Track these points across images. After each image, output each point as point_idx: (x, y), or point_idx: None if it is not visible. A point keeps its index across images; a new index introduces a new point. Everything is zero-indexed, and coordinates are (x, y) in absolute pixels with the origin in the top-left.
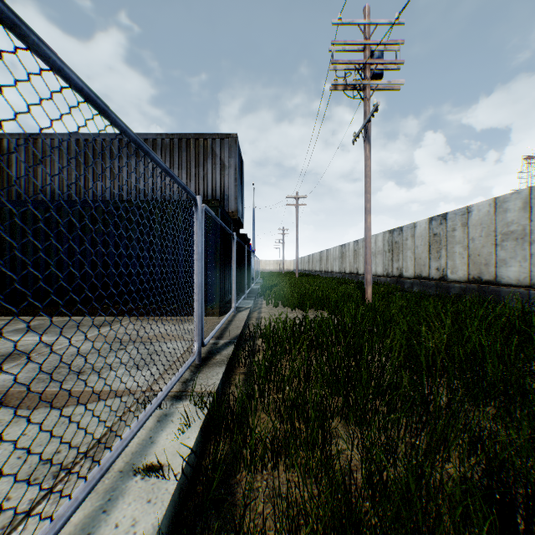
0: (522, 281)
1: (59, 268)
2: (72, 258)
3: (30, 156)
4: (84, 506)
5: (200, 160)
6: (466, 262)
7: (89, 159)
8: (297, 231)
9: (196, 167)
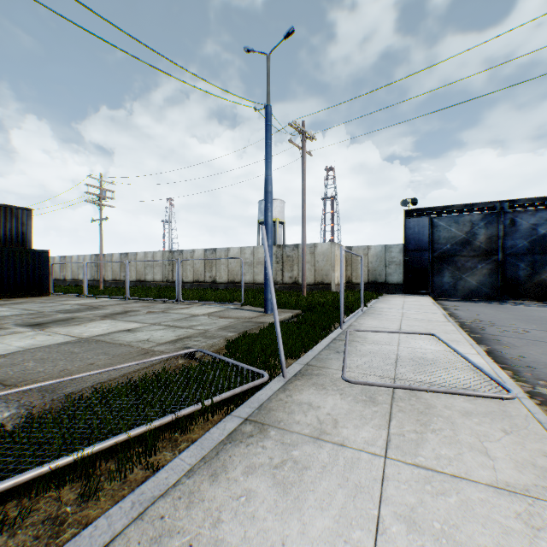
0: (152, 280)
1: None
2: None
3: None
4: (108, 299)
5: (9, 219)
6: (136, 273)
7: None
8: None
9: (6, 222)
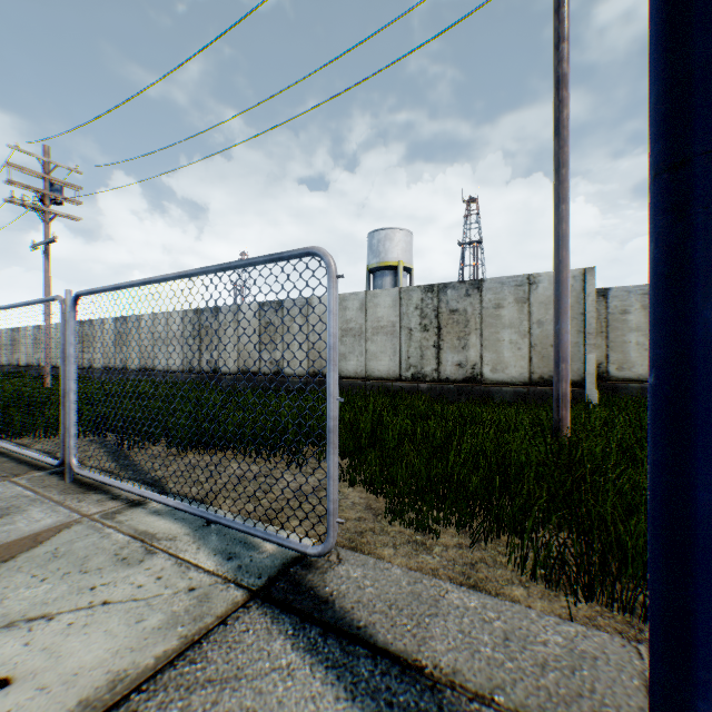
0: (166, 368)
1: None
2: None
3: None
4: None
5: None
6: (140, 355)
7: None
8: None
9: None
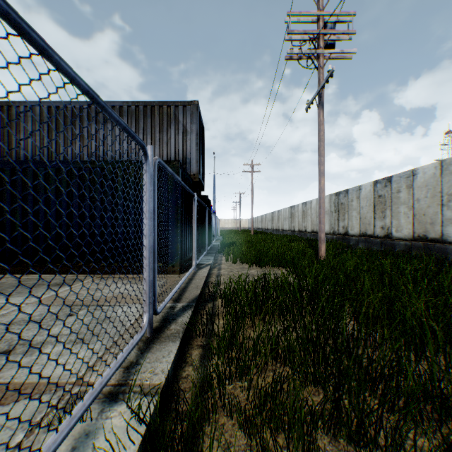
0: None
1: (25, 227)
2: (37, 217)
3: (5, 122)
4: None
5: (163, 126)
6: (411, 221)
7: (60, 125)
8: (252, 194)
9: (160, 132)
